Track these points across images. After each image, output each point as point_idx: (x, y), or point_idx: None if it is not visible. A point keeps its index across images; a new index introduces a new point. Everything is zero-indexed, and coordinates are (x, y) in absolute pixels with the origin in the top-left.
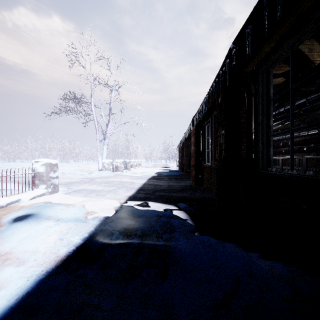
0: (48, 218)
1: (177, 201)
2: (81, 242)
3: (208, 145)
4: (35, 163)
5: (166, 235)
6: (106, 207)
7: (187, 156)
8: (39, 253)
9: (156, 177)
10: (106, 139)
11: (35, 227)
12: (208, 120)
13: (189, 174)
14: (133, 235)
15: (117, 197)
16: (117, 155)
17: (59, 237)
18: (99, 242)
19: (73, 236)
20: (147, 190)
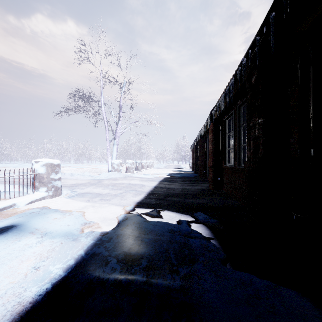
0: (33, 232)
1: (194, 210)
2: (62, 274)
3: (229, 142)
4: (35, 163)
5: (184, 269)
6: (108, 216)
7: (202, 156)
8: None
9: (169, 179)
10: (116, 139)
11: (11, 246)
12: (229, 113)
13: (204, 176)
14: (135, 266)
15: (124, 203)
16: (129, 156)
17: (35, 265)
18: (87, 276)
19: (54, 264)
20: (158, 194)
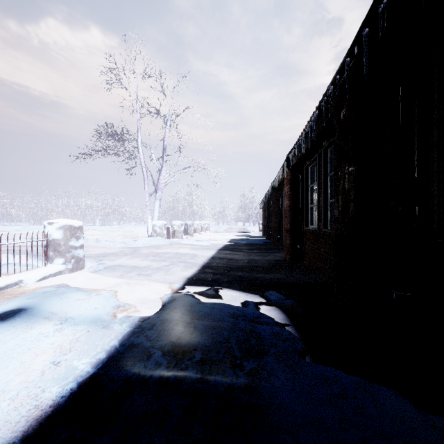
0: (49, 318)
1: (264, 288)
2: (90, 371)
3: (311, 197)
4: (49, 225)
5: (249, 363)
6: (149, 297)
7: (276, 216)
8: (5, 398)
9: (230, 247)
10: (158, 192)
11: (21, 335)
12: (312, 157)
13: (279, 242)
14: (187, 359)
15: (169, 279)
16: (176, 216)
17: (54, 360)
18: (123, 373)
19: (79, 358)
20: (216, 267)
